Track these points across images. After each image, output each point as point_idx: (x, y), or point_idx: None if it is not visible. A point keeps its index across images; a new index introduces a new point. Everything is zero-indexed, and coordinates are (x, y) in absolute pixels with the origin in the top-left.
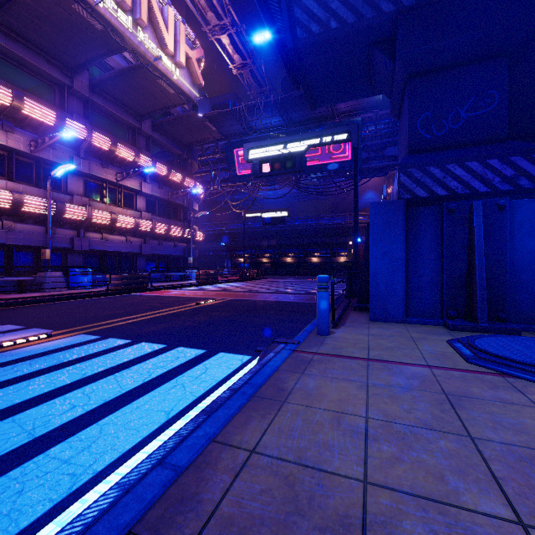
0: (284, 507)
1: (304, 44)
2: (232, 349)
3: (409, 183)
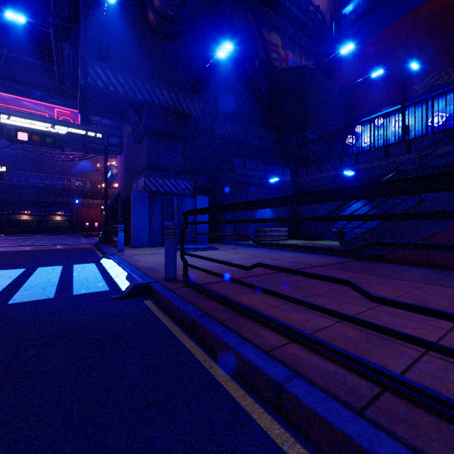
0: (160, 264)
1: (92, 87)
2: (77, 263)
3: (149, 183)
